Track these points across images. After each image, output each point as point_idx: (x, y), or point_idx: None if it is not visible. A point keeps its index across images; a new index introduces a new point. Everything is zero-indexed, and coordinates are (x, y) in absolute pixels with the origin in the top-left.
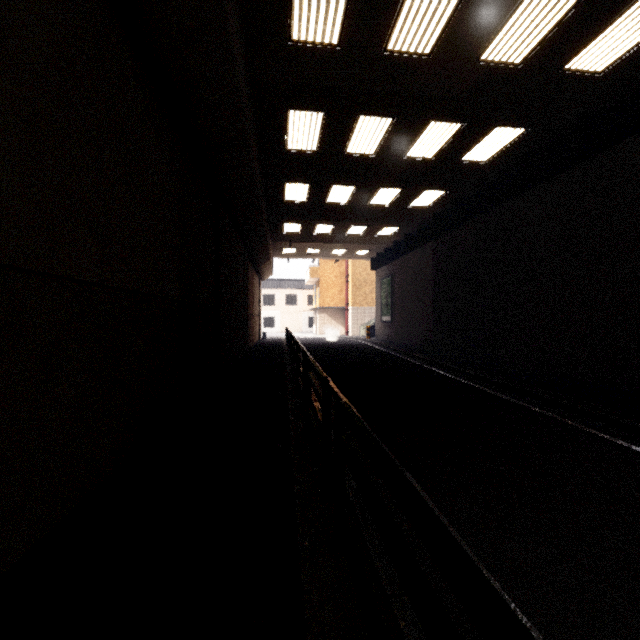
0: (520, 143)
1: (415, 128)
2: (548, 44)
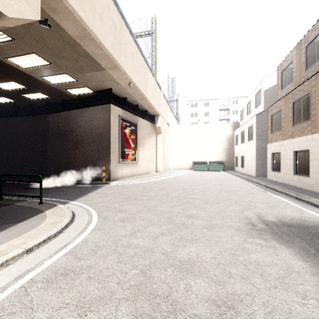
0: (13, 103)
1: None
2: (15, 90)
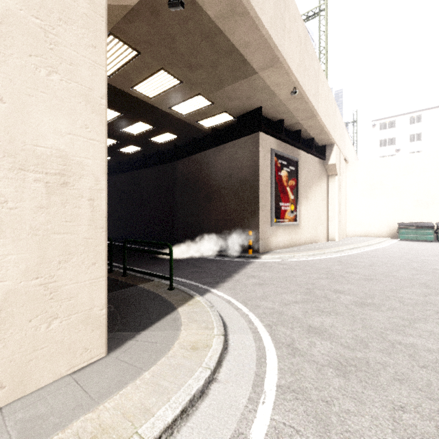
0: (141, 151)
1: None
2: (143, 133)
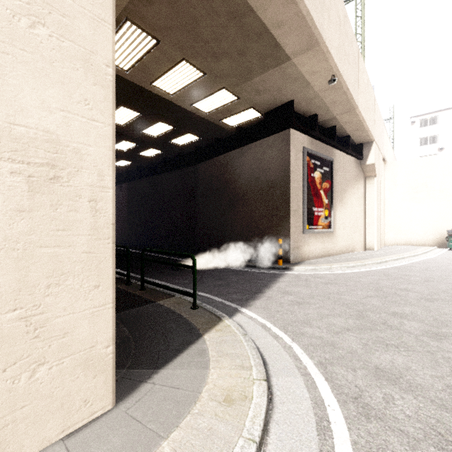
0: (161, 155)
1: (116, 140)
2: (163, 135)
